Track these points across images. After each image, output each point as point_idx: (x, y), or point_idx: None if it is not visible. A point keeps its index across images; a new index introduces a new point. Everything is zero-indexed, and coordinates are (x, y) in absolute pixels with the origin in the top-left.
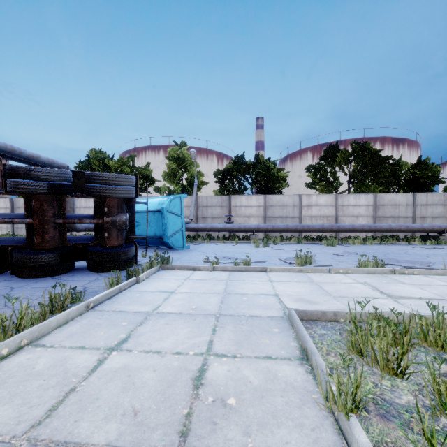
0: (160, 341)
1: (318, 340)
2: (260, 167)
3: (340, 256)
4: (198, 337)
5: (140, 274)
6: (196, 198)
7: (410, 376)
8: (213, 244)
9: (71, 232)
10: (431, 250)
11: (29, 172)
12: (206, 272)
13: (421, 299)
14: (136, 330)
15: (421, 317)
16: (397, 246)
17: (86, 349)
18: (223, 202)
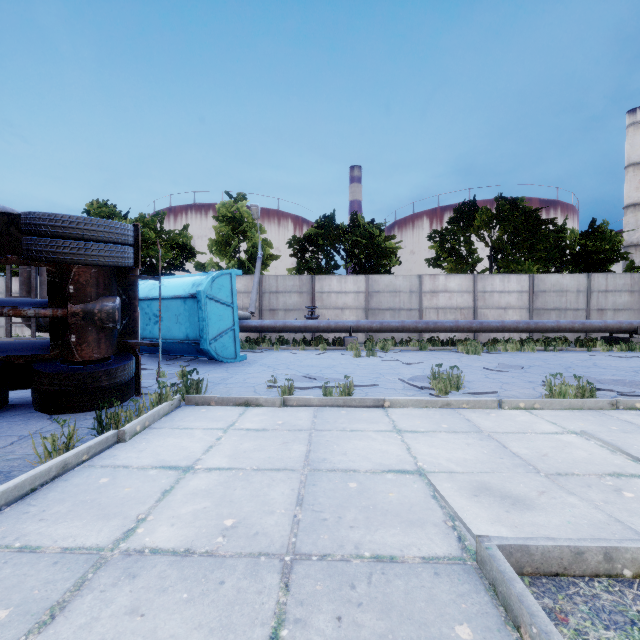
0: None
1: None
2: (358, 234)
3: (498, 373)
4: None
5: (131, 420)
6: (260, 278)
7: None
8: (286, 352)
9: None
10: (629, 360)
11: None
12: (270, 409)
13: None
14: None
15: None
16: (571, 353)
17: None
18: (303, 285)
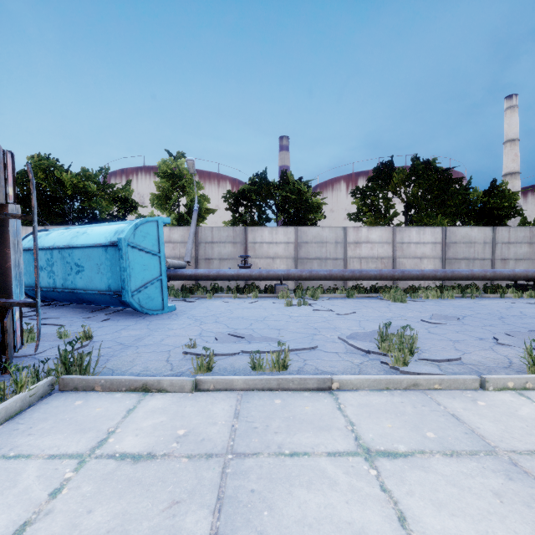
0: None
1: None
2: (288, 190)
3: (438, 326)
4: None
5: None
6: (196, 229)
7: None
8: (218, 301)
9: None
10: None
11: None
12: (175, 397)
13: None
14: None
15: None
16: (488, 300)
17: None
18: (237, 236)
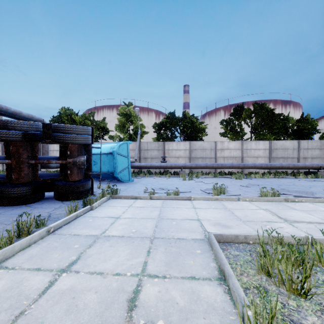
0: (103, 262)
1: (232, 261)
2: (186, 121)
3: (246, 187)
4: (135, 259)
5: (94, 203)
6: (139, 143)
7: (311, 295)
8: (151, 178)
9: (47, 169)
10: (312, 182)
11: (7, 124)
12: (145, 200)
13: (310, 223)
14: (85, 252)
15: (316, 241)
16: (286, 179)
17: (41, 271)
18: (159, 146)
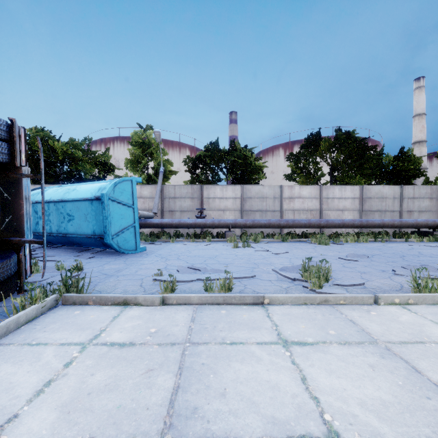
0: None
1: None
2: (236, 155)
3: (351, 262)
4: None
5: None
6: (162, 187)
7: None
8: (180, 244)
9: None
10: None
11: None
12: (148, 309)
13: None
14: None
15: None
16: (395, 243)
17: None
18: (194, 193)
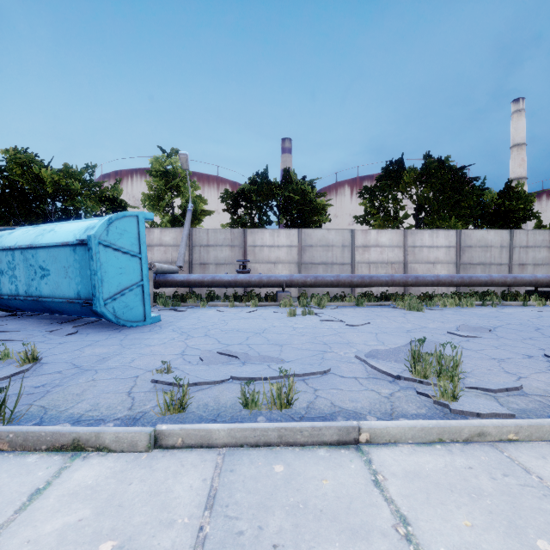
0: None
1: None
2: (291, 190)
3: (470, 339)
4: None
5: None
6: (190, 231)
7: None
8: (213, 310)
9: None
10: None
11: None
12: (120, 461)
13: None
14: None
15: None
16: (512, 308)
17: None
18: (235, 239)
